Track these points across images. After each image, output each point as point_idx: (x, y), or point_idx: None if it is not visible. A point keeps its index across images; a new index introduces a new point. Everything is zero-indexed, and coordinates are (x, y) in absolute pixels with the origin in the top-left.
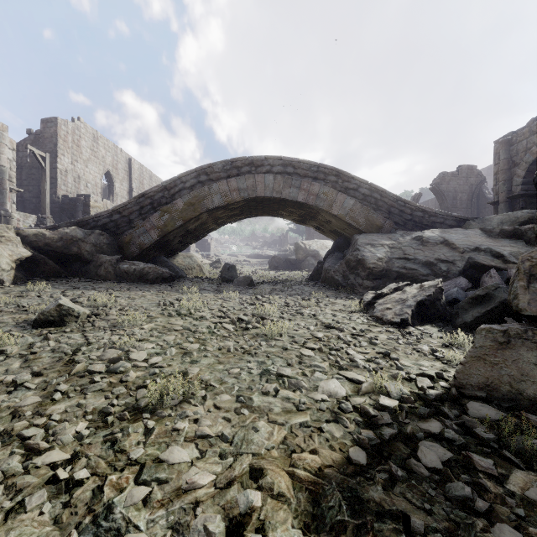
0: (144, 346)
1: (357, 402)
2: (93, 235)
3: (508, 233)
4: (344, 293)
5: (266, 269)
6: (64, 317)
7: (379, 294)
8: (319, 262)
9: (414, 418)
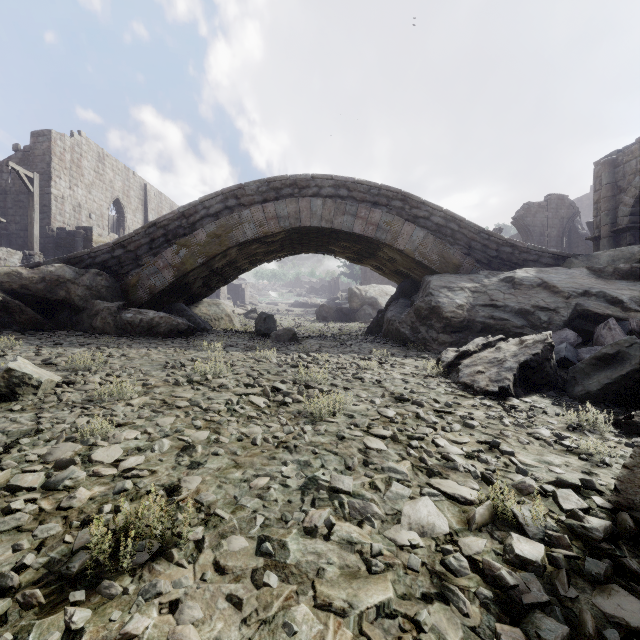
0: (122, 437)
1: (472, 548)
2: (87, 275)
3: (623, 273)
4: (414, 350)
5: (313, 321)
6: (15, 388)
7: (464, 351)
8: (379, 311)
9: (582, 583)
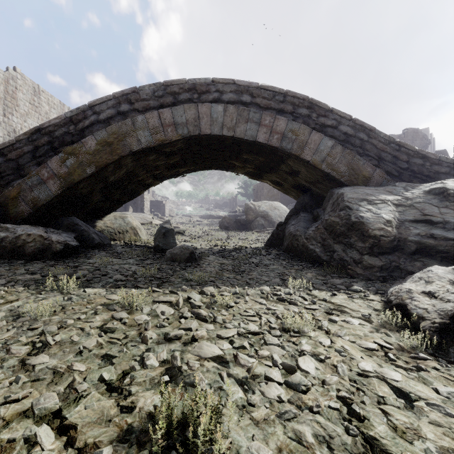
0: None
1: None
2: None
3: None
4: (333, 275)
5: (217, 229)
6: None
7: None
8: (279, 224)
9: None
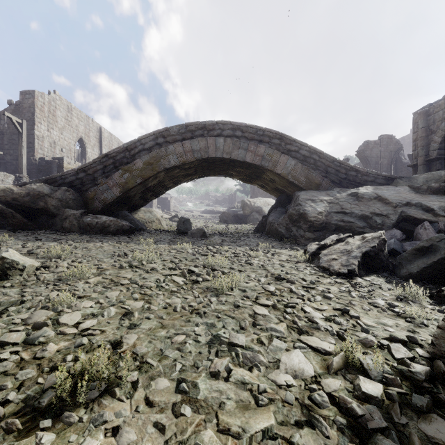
0: (81, 306)
1: (331, 387)
2: (59, 191)
3: (434, 190)
4: (288, 243)
5: (217, 223)
6: (7, 270)
7: (323, 245)
8: (263, 216)
9: (410, 413)
